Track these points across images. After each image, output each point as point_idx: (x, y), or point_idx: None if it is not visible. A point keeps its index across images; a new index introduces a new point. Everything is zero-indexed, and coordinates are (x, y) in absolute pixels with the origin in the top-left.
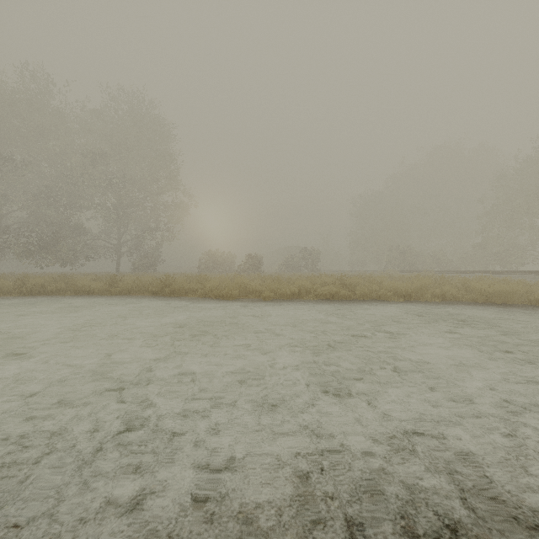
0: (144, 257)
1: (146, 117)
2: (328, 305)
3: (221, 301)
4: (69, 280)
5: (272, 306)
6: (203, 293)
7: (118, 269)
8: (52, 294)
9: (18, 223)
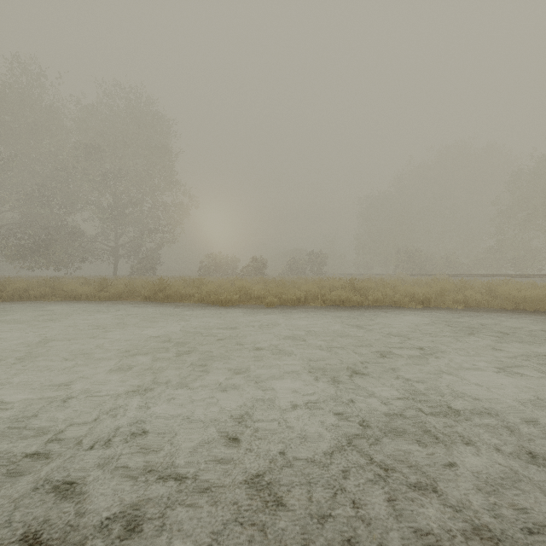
0: (142, 260)
1: (145, 113)
2: (338, 312)
3: (219, 307)
4: (54, 283)
5: (276, 313)
6: (200, 298)
7: (115, 273)
8: (35, 299)
9: (10, 224)
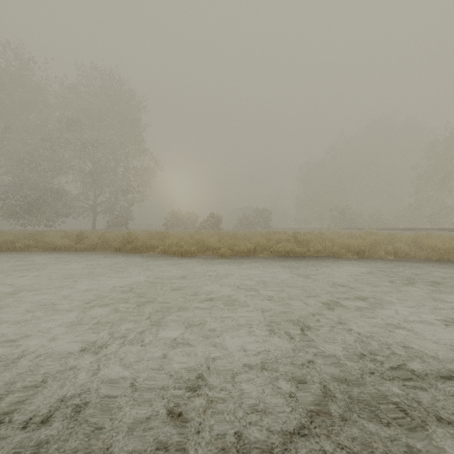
0: (117, 216)
1: (118, 92)
2: (284, 262)
3: (180, 257)
4: (37, 236)
5: (229, 263)
6: (163, 249)
7: (94, 227)
8: (21, 250)
9: (5, 186)
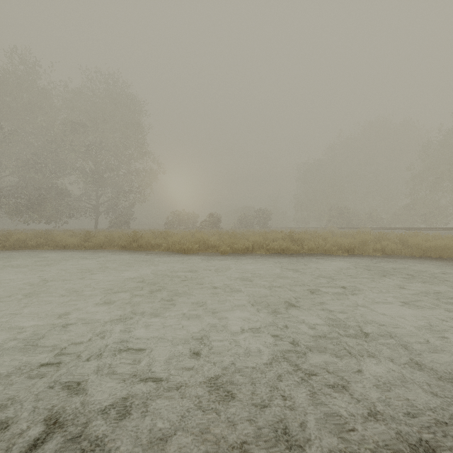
0: (119, 215)
1: (120, 95)
2: (279, 259)
3: (183, 254)
4: (48, 235)
5: (228, 259)
6: (167, 247)
7: (96, 226)
8: (32, 248)
9: (10, 186)
